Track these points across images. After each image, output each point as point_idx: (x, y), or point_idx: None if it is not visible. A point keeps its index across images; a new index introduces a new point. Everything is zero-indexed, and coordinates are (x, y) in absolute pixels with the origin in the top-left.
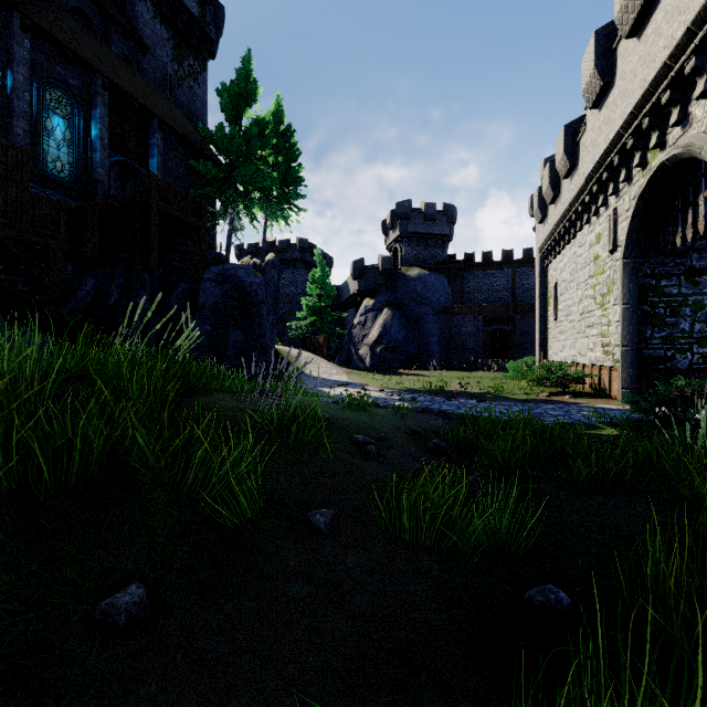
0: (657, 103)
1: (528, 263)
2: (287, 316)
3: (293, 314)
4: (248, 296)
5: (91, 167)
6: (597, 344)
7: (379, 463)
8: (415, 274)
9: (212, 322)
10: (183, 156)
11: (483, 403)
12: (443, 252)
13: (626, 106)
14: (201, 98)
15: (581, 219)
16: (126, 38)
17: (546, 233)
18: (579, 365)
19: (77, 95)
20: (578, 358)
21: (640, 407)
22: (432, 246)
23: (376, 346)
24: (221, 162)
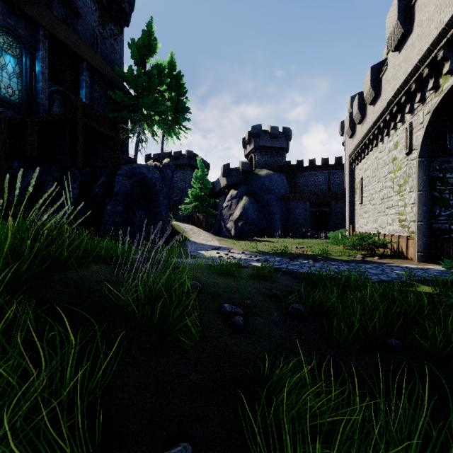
0: (451, 38)
1: (339, 167)
2: (179, 202)
3: (183, 200)
4: (149, 186)
5: (35, 93)
6: (394, 220)
7: (246, 336)
8: (264, 173)
9: (123, 204)
10: (105, 89)
11: (317, 263)
12: (282, 159)
13: (424, 45)
14: (119, 52)
15: (382, 133)
16: (64, 6)
17: (354, 144)
18: (380, 234)
19: (25, 41)
20: (379, 230)
21: None
22: (275, 155)
23: (238, 221)
24: (132, 95)
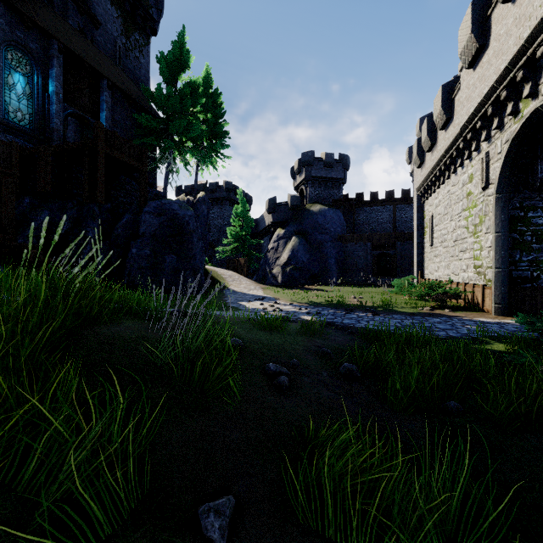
0: (532, 57)
1: (406, 201)
2: (216, 242)
3: (220, 241)
4: (181, 226)
5: (48, 117)
6: (469, 265)
7: (292, 398)
8: (317, 209)
9: (151, 247)
10: (129, 111)
11: (378, 317)
12: (339, 192)
13: (501, 63)
14: (145, 67)
15: (455, 163)
16: (81, 13)
17: (423, 176)
18: (453, 282)
19: (36, 57)
20: (452, 277)
21: (535, 327)
22: (330, 188)
23: (286, 266)
24: (161, 118)
